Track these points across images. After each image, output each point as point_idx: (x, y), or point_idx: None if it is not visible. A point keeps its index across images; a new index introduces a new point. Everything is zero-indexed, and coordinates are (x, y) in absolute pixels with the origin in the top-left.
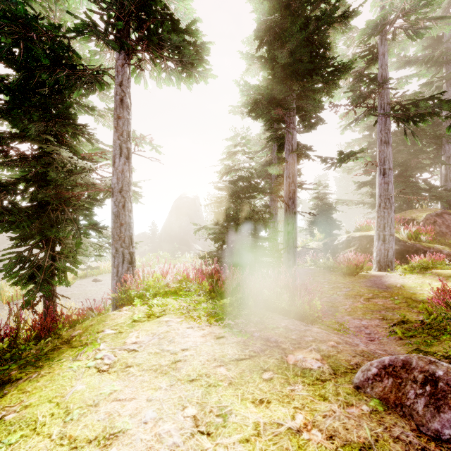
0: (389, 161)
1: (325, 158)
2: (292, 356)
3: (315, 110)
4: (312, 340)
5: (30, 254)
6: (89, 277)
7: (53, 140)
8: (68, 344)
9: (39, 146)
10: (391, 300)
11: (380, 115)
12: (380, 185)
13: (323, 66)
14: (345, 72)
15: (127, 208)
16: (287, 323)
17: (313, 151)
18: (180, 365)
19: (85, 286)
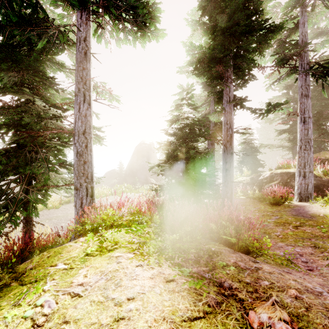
0: (308, 110)
1: (255, 109)
2: (253, 315)
3: (249, 67)
4: (269, 286)
5: (8, 188)
6: (71, 203)
7: (30, 92)
8: (16, 281)
9: (18, 97)
10: (318, 228)
11: (300, 73)
12: (301, 131)
13: (256, 29)
14: (277, 33)
15: (88, 148)
16: (235, 258)
17: (248, 101)
18: (122, 326)
19: (68, 210)
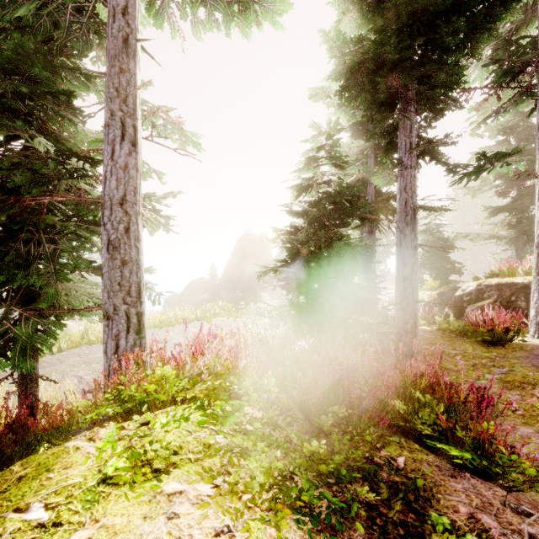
0: None
1: (454, 165)
2: None
3: (450, 80)
4: None
5: None
6: None
7: (28, 128)
8: None
9: (7, 139)
10: None
11: None
12: None
13: (467, 2)
14: (510, 7)
15: (132, 234)
16: (465, 497)
17: (448, 144)
18: None
19: None
